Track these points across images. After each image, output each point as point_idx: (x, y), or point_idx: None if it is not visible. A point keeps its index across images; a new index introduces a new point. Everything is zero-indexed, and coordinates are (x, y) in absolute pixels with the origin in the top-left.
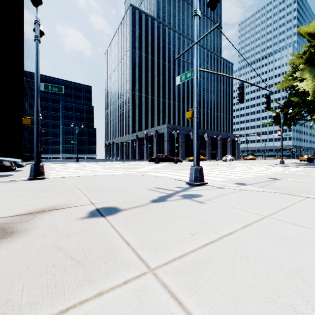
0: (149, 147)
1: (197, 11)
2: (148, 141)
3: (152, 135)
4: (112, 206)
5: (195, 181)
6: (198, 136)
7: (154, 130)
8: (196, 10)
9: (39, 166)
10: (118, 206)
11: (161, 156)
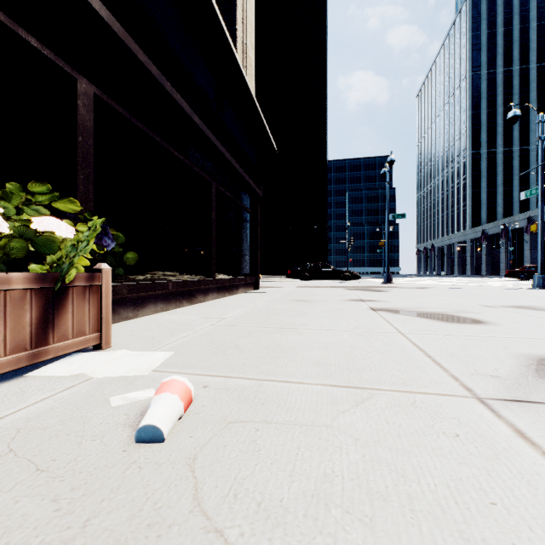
0: (512, 251)
1: (541, 137)
2: (509, 241)
3: (521, 227)
4: (459, 288)
5: (536, 287)
6: (541, 248)
7: (524, 217)
8: (539, 137)
9: (389, 275)
10: (462, 288)
11: (532, 267)
